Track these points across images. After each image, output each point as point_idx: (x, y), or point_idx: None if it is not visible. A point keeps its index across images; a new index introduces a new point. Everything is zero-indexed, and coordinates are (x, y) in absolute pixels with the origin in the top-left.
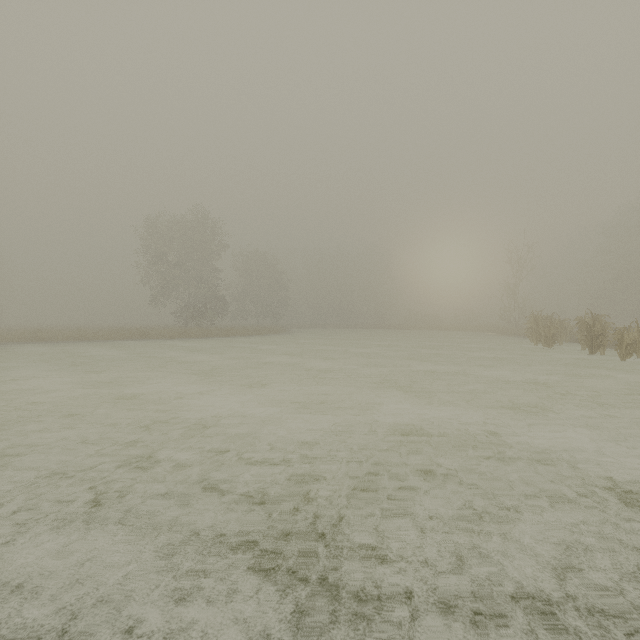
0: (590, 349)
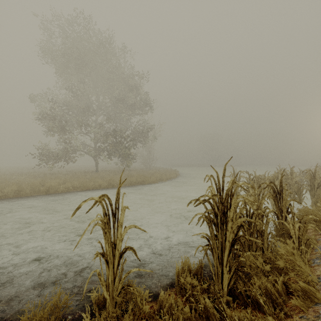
0: None
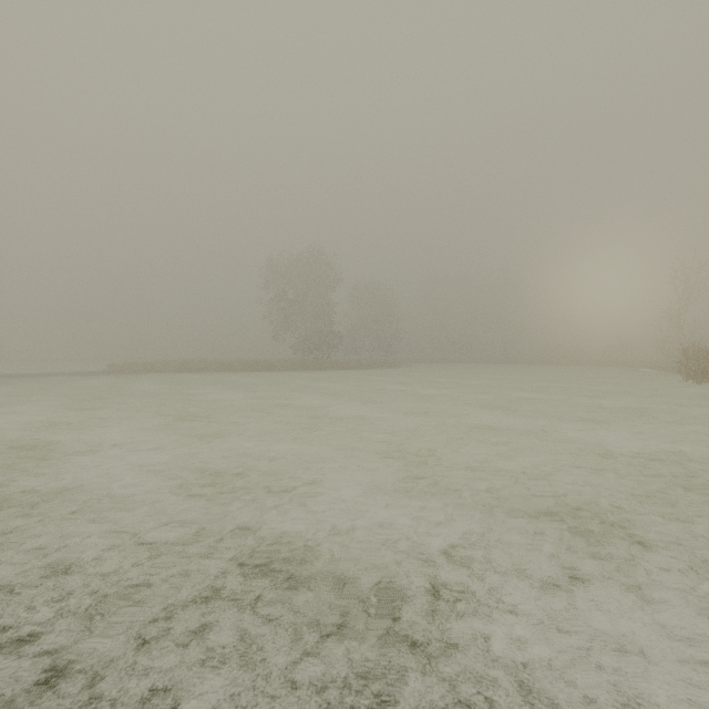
0: None
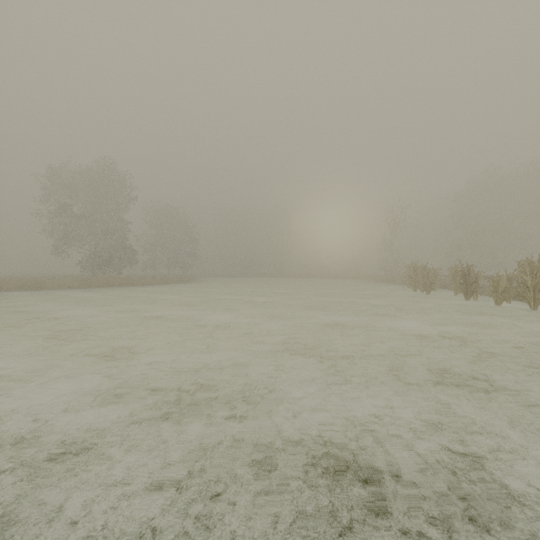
0: (465, 295)
